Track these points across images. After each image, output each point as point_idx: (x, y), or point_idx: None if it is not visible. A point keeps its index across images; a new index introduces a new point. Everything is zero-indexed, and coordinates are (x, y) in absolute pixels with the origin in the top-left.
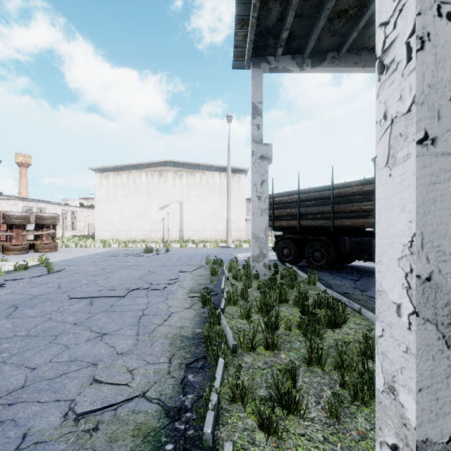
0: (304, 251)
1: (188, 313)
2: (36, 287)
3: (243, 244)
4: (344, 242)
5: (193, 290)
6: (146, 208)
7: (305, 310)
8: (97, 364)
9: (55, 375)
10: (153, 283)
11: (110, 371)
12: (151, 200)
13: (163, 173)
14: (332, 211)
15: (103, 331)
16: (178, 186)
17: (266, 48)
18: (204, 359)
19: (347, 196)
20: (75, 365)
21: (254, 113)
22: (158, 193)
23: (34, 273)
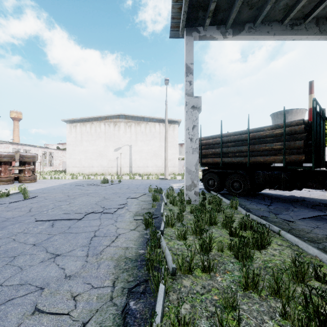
0: (226, 182)
1: (133, 234)
2: (11, 211)
3: (177, 176)
4: (258, 174)
5: (138, 214)
6: (105, 149)
7: (233, 232)
8: (44, 288)
9: (1, 301)
10: (106, 208)
11: (54, 297)
12: (108, 144)
13: (117, 124)
14: (249, 150)
15: (57, 252)
16: (128, 133)
17: (196, 20)
18: (146, 283)
19: (260, 138)
20: (23, 289)
21: (187, 71)
22: (113, 138)
23: (13, 199)
